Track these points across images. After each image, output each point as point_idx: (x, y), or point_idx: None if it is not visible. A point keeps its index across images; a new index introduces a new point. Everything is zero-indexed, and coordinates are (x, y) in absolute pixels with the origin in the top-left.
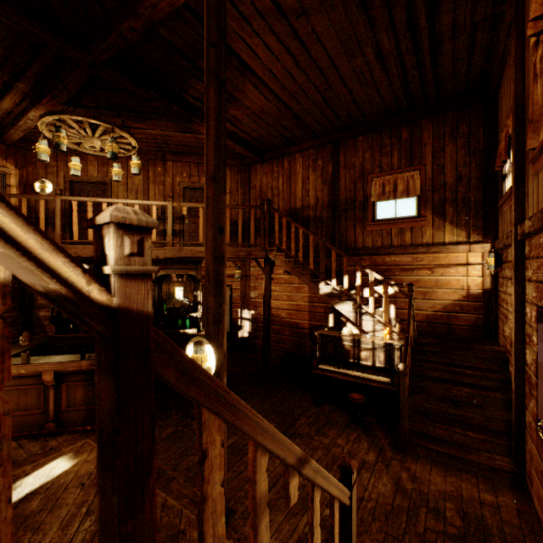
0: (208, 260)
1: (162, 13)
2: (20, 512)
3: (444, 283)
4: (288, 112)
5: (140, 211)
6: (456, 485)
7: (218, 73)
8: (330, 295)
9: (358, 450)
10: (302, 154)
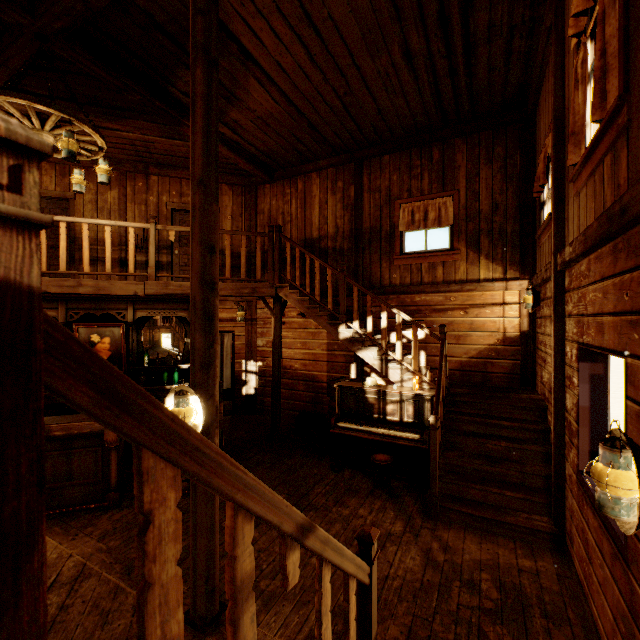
0: (194, 288)
1: None
2: None
3: (479, 326)
4: (302, 120)
5: (18, 123)
6: (493, 552)
7: (207, 48)
8: (352, 340)
9: (383, 520)
10: (319, 174)
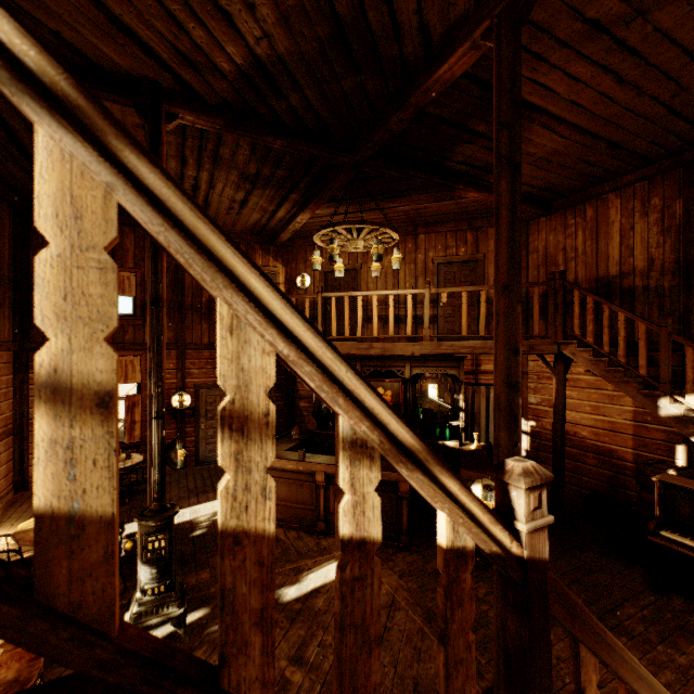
0: (498, 388)
1: (433, 95)
2: (311, 605)
3: None
4: (599, 143)
5: (536, 464)
6: None
7: (512, 158)
8: (681, 420)
9: None
10: (620, 193)
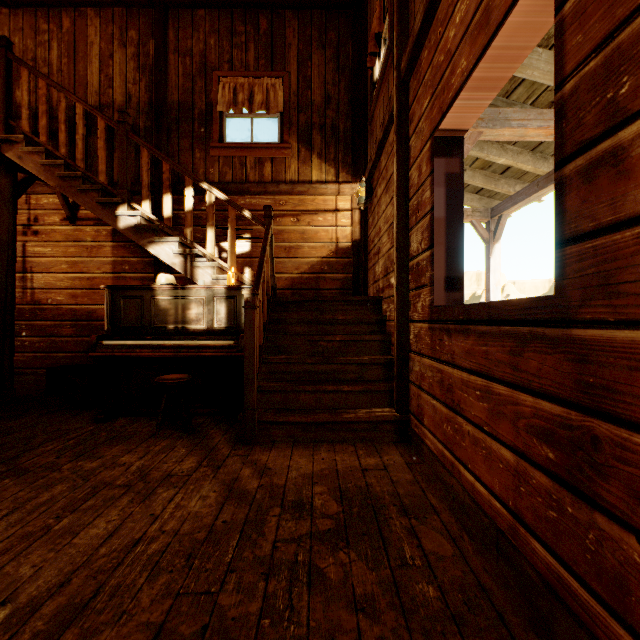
0: None
1: None
2: None
3: (311, 235)
4: None
5: None
6: (329, 461)
7: None
8: (139, 229)
9: (164, 461)
10: (100, 12)
